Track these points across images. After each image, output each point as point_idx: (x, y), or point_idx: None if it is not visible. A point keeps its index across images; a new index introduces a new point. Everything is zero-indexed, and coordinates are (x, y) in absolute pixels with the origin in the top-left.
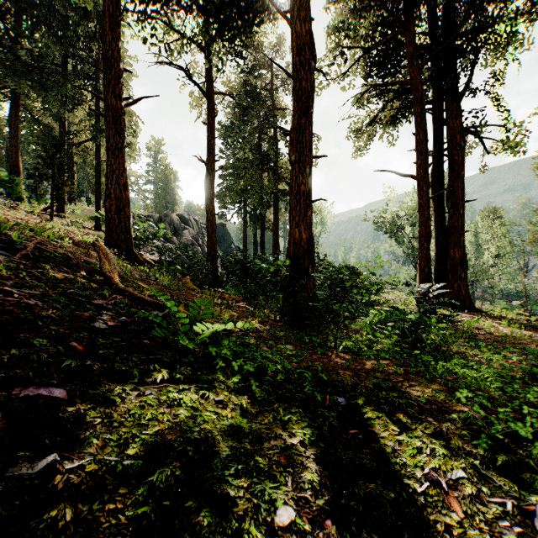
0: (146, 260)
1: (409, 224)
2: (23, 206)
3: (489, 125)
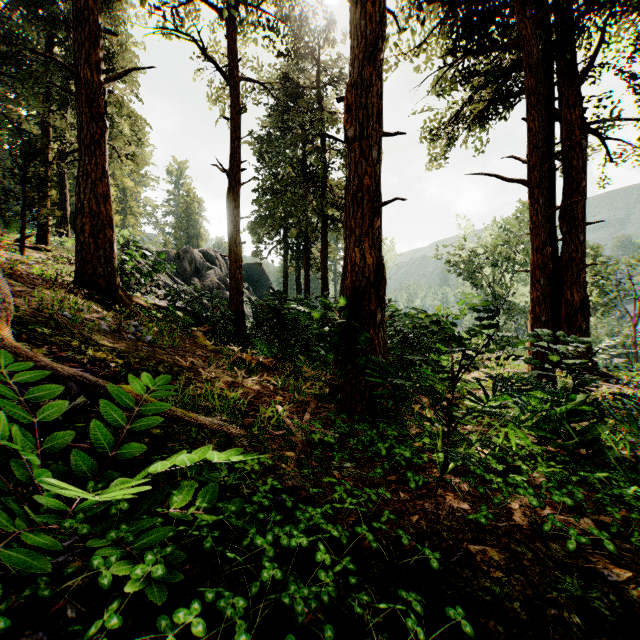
0: (140, 304)
1: (489, 265)
2: None
3: (619, 119)
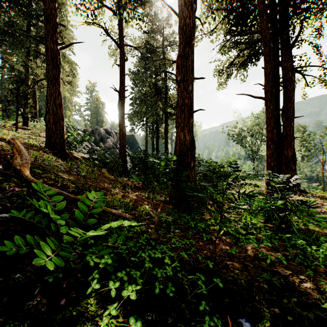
0: (76, 157)
1: (249, 135)
2: (0, 122)
3: (311, 66)
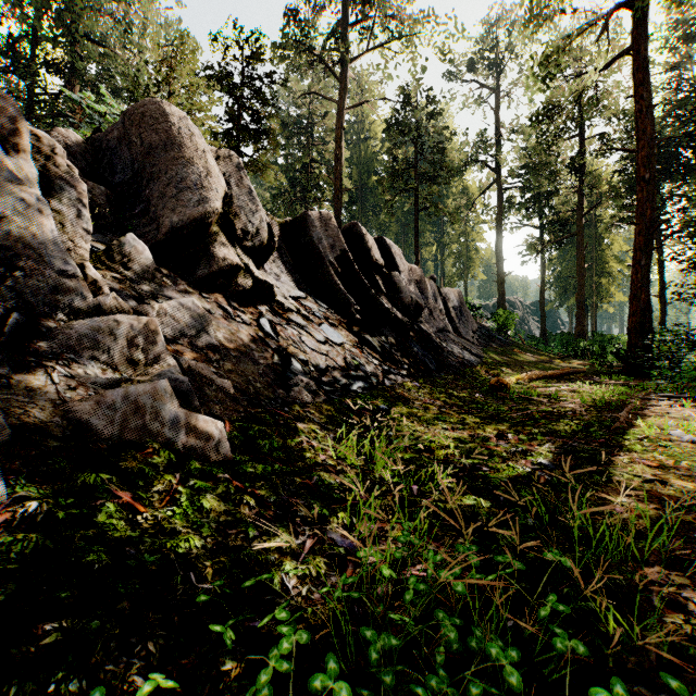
0: None
1: None
2: None
3: None
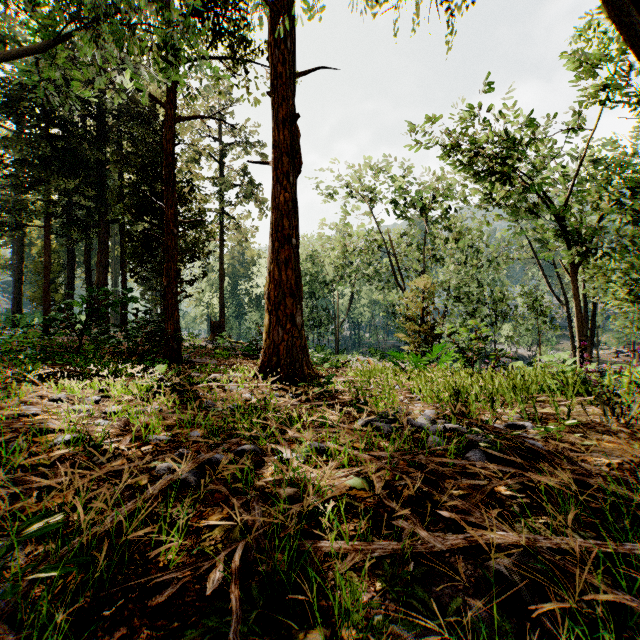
0: None
1: None
2: None
3: None
